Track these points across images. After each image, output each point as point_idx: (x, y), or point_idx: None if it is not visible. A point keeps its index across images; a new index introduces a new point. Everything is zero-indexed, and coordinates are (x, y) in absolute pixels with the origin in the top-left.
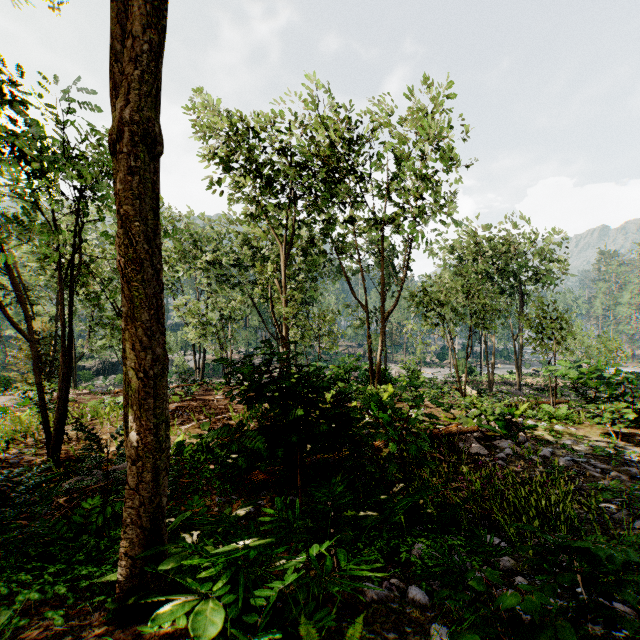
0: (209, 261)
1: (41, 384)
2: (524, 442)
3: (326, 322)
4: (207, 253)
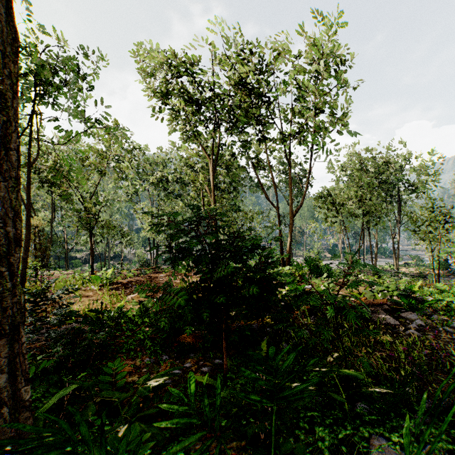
0: (160, 178)
1: None
2: (430, 314)
3: (247, 219)
4: (158, 172)
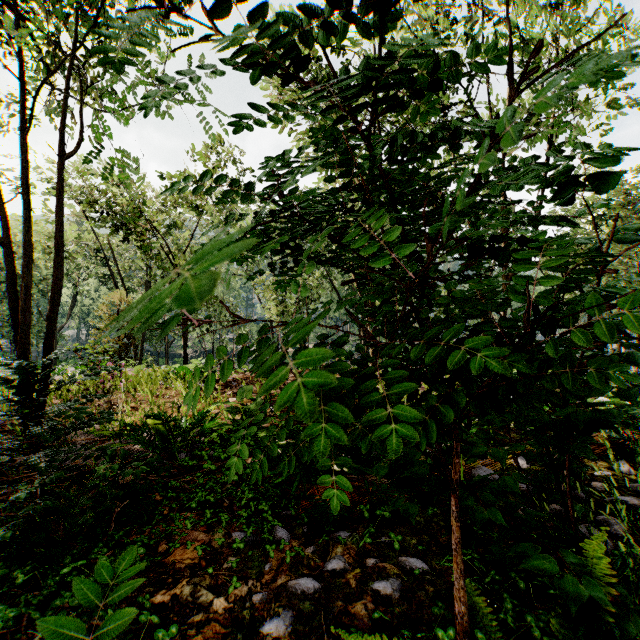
0: None
1: (16, 310)
2: None
3: None
4: None
